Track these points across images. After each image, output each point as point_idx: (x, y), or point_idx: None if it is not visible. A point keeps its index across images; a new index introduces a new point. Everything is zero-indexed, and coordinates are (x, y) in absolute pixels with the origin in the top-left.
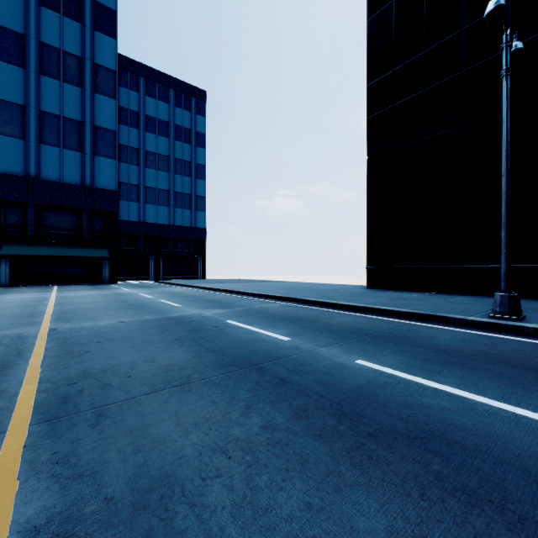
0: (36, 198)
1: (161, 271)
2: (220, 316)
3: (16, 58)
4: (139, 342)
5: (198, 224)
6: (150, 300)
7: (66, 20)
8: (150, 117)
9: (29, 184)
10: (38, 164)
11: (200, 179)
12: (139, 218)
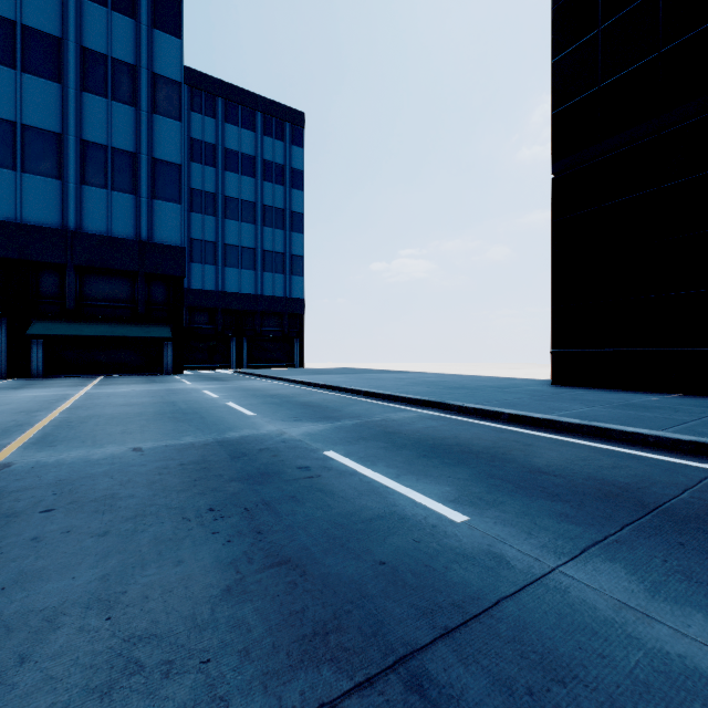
0: (76, 259)
1: (246, 356)
2: (315, 439)
3: (50, 70)
4: (127, 515)
5: (294, 294)
6: (211, 402)
7: (116, 16)
8: (230, 151)
9: (67, 239)
10: (79, 212)
11: (297, 232)
12: (216, 287)
